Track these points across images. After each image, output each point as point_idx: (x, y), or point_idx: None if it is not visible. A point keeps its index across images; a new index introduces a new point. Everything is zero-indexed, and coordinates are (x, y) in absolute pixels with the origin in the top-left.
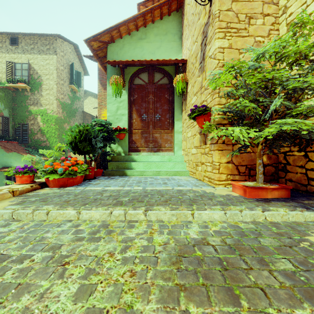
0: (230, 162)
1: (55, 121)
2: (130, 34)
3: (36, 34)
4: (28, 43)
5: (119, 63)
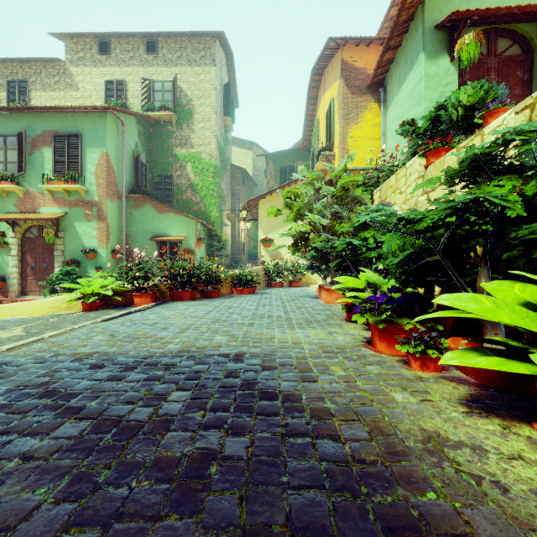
0: None
1: (213, 171)
2: None
3: (186, 34)
4: (173, 50)
5: (473, 13)
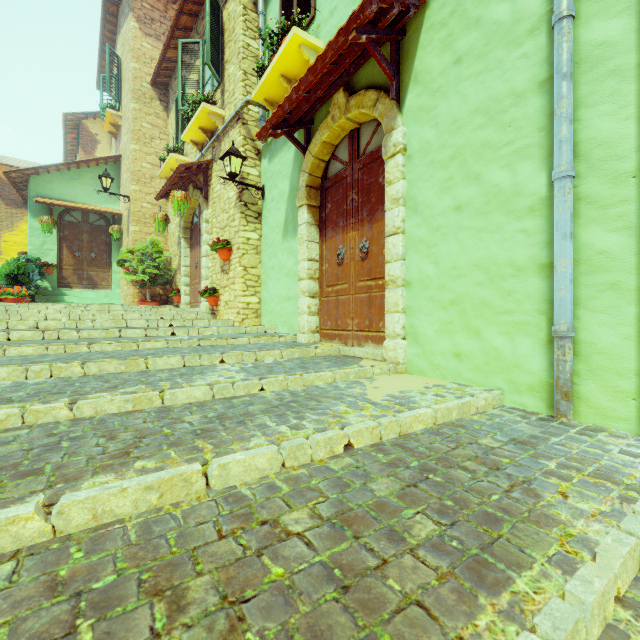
0: (140, 292)
1: None
2: (61, 172)
3: None
4: None
5: (50, 204)
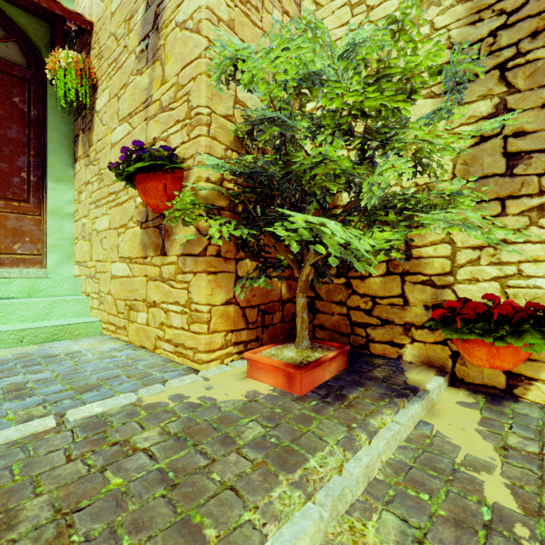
0: (231, 301)
1: None
2: None
3: None
4: None
5: None
